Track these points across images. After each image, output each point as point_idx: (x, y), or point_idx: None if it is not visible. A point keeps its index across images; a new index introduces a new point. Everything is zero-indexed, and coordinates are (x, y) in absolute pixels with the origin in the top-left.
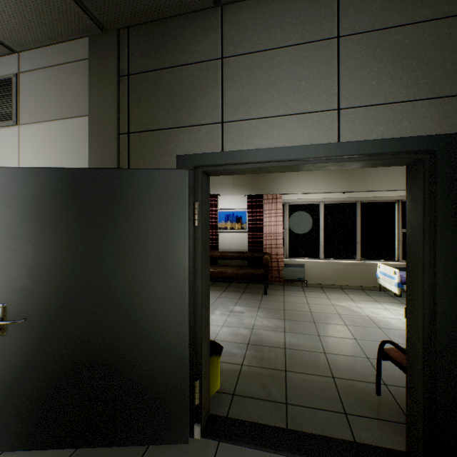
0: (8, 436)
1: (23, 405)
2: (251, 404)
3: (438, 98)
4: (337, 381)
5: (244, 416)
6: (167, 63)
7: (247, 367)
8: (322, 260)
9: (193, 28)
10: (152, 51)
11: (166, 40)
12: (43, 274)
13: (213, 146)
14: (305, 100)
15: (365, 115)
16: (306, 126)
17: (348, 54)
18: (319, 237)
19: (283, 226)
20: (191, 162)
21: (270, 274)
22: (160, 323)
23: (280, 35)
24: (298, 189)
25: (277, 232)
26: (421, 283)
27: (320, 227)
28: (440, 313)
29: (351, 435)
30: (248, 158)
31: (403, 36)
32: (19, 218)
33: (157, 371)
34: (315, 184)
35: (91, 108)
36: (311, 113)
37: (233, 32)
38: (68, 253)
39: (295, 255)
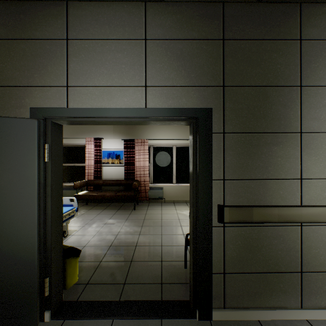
0: None
1: None
2: (99, 288)
3: (200, 86)
4: (163, 263)
5: (90, 298)
6: (23, 36)
7: (104, 262)
8: (174, 184)
9: (45, 12)
10: (10, 23)
11: (22, 17)
12: None
13: (61, 103)
14: (125, 77)
15: (161, 92)
16: (126, 95)
17: (151, 52)
18: (173, 169)
19: (150, 162)
20: (42, 114)
21: (140, 195)
22: (11, 238)
23: (109, 31)
24: (159, 136)
25: (144, 165)
26: (192, 196)
27: (174, 162)
28: (201, 214)
29: (161, 296)
30: (85, 114)
31: (182, 46)
32: None
33: (9, 276)
34: (170, 133)
35: None
36: (129, 87)
37: (75, 22)
38: None
39: (158, 181)
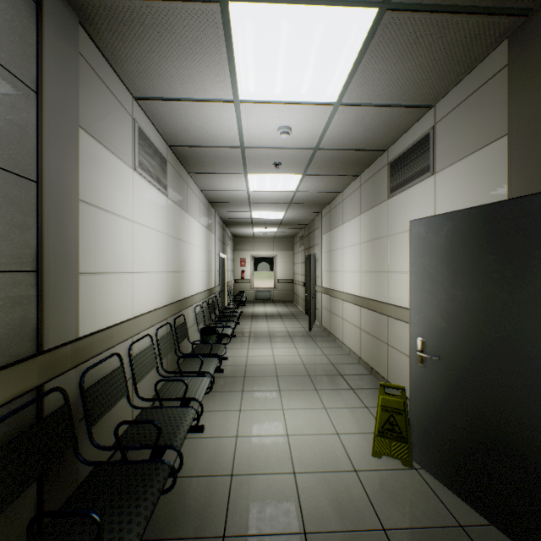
0: (425, 457)
1: (436, 437)
2: None
3: None
4: None
5: None
6: None
7: None
8: None
9: None
10: None
11: None
12: (454, 318)
13: None
14: None
15: None
16: None
17: None
18: None
19: None
20: None
21: None
22: None
23: None
24: None
25: None
26: None
27: None
28: None
29: None
30: None
31: None
32: (433, 262)
33: None
34: None
35: (510, 123)
36: None
37: None
38: (480, 299)
39: None
